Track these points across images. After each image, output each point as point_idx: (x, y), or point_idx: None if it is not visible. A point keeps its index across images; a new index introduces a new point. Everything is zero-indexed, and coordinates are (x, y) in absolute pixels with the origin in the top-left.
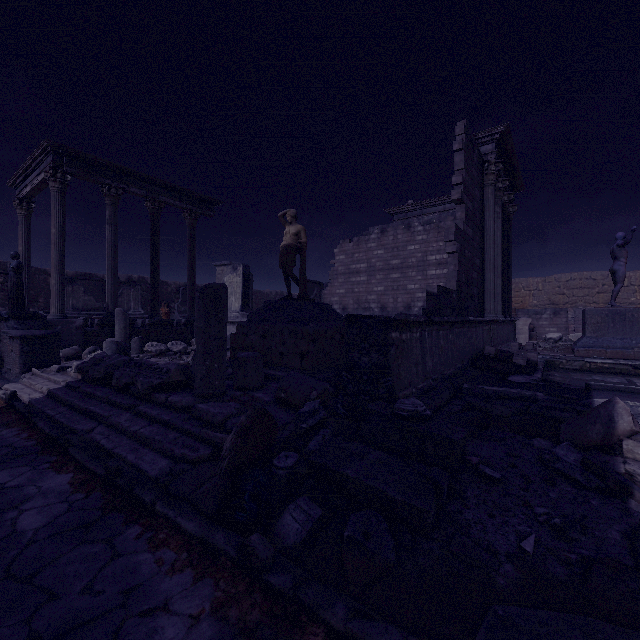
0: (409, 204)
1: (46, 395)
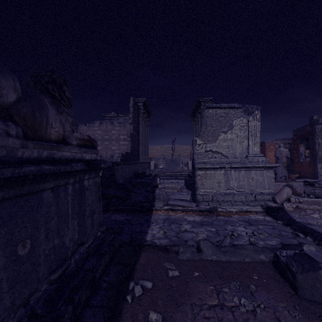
0: (112, 114)
1: None
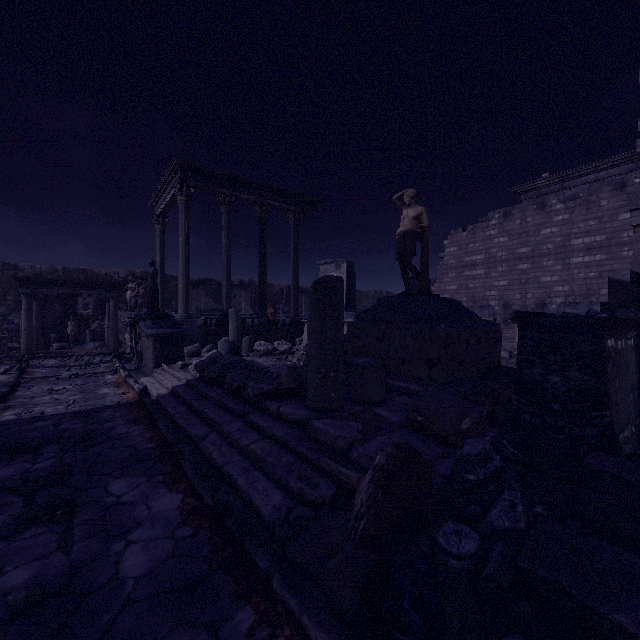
0: (543, 178)
1: (170, 391)
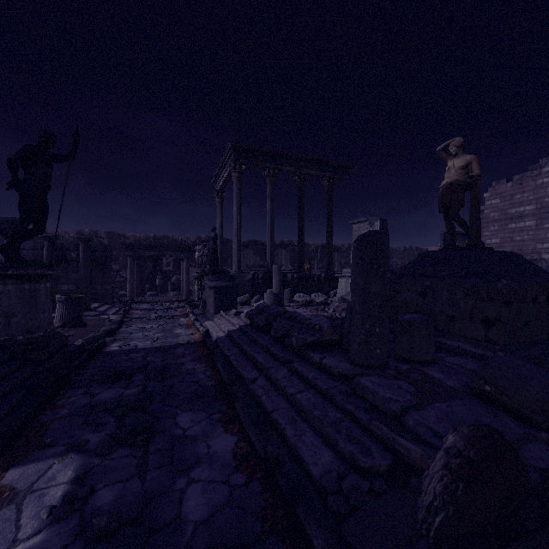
0: None
1: (226, 335)
